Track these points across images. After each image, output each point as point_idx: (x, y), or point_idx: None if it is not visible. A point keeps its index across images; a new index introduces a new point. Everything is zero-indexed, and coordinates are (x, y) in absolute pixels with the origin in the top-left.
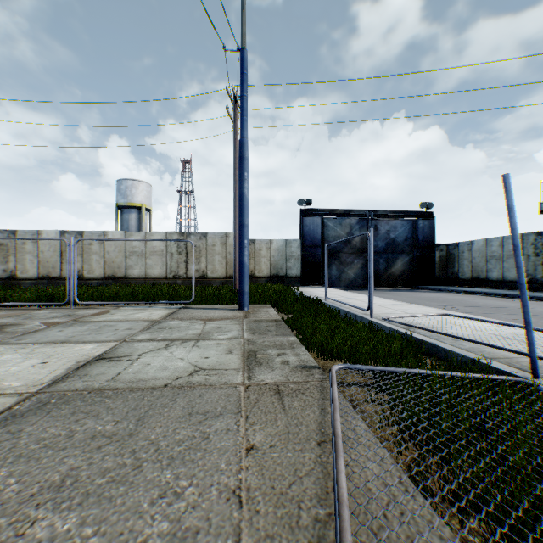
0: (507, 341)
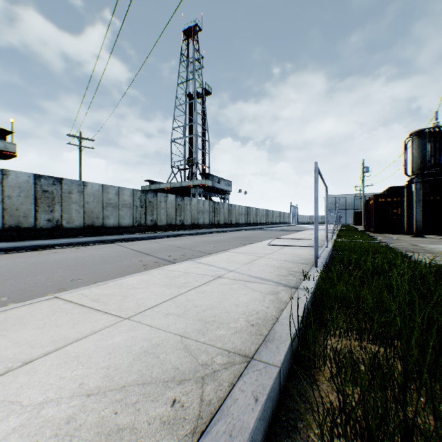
0: (302, 241)
